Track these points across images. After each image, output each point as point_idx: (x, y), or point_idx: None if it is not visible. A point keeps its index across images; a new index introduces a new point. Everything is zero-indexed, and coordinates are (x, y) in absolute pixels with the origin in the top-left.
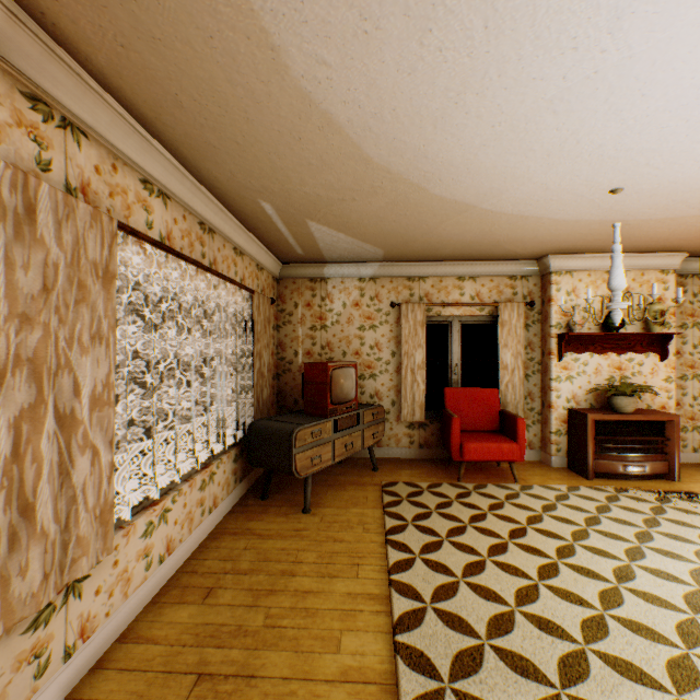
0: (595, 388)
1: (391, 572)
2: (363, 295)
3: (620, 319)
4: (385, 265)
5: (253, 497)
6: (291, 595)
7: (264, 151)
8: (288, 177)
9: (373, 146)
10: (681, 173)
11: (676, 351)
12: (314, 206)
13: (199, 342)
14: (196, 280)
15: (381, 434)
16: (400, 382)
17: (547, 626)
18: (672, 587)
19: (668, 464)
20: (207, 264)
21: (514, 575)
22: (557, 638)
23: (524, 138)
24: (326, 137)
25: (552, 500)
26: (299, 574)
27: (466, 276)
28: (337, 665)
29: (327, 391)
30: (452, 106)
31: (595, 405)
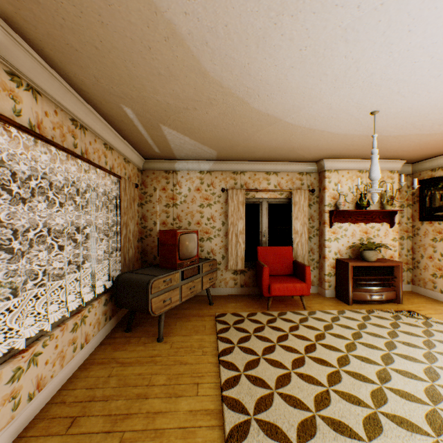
0: (352, 245)
1: (223, 389)
2: (203, 183)
3: (367, 201)
4: (218, 162)
5: (120, 330)
6: (143, 417)
7: (120, 58)
8: (143, 85)
9: (209, 60)
10: (417, 101)
11: (398, 222)
12: (165, 112)
13: (72, 214)
14: (68, 164)
15: (215, 279)
16: (228, 243)
17: (339, 426)
18: (415, 384)
19: (396, 293)
20: (79, 152)
21: (312, 384)
22: (348, 437)
23: (321, 63)
24: (171, 48)
25: (329, 321)
26: (151, 397)
27: (271, 171)
28: None
29: (176, 250)
30: (272, 26)
31: (352, 256)
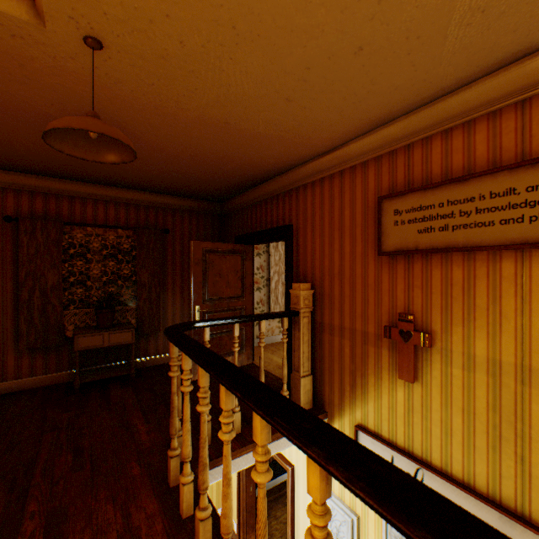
0: None
1: None
2: None
3: None
4: None
5: None
6: None
7: None
8: None
9: None
10: None
11: None
12: None
13: None
14: None
15: None
16: None
17: None
18: None
19: None
20: None
21: None
22: None
23: None
24: None
25: None
26: None
27: None
28: None
29: None
30: None
31: None
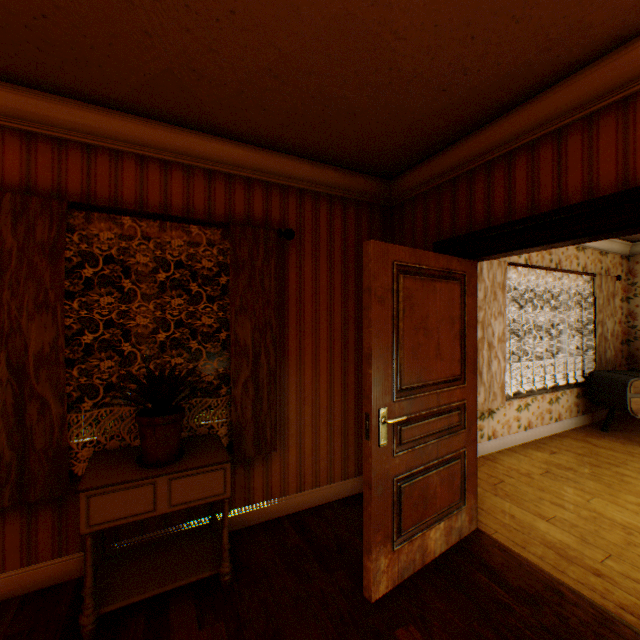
0: None
1: None
2: None
3: None
4: None
5: (592, 427)
6: (610, 471)
7: None
8: None
9: None
10: None
11: None
12: None
13: (547, 314)
14: (544, 277)
15: None
16: None
17: None
18: None
19: None
20: (552, 265)
21: None
22: None
23: None
24: None
25: None
26: (620, 467)
27: None
28: (635, 500)
29: None
30: None
31: None
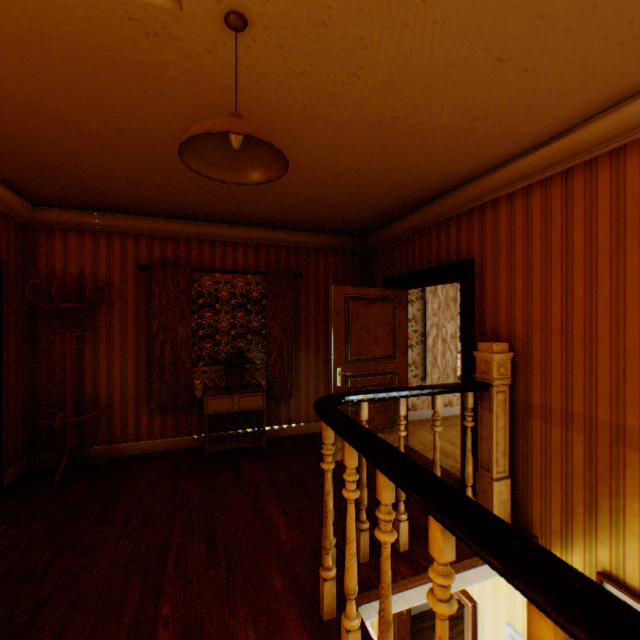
0: None
1: None
2: None
3: None
4: None
5: None
6: None
7: None
8: None
9: None
10: None
11: None
12: None
13: None
14: None
15: None
16: None
17: None
18: None
19: None
20: None
21: None
22: None
23: None
24: None
25: None
26: None
27: None
28: None
29: None
30: None
31: None
